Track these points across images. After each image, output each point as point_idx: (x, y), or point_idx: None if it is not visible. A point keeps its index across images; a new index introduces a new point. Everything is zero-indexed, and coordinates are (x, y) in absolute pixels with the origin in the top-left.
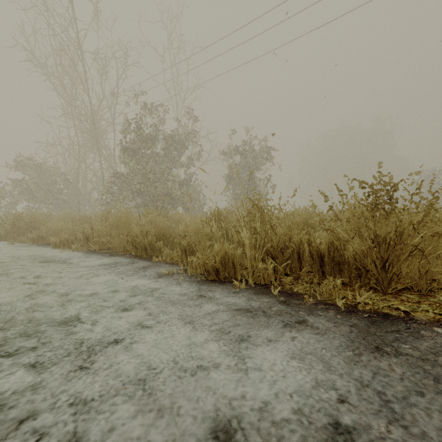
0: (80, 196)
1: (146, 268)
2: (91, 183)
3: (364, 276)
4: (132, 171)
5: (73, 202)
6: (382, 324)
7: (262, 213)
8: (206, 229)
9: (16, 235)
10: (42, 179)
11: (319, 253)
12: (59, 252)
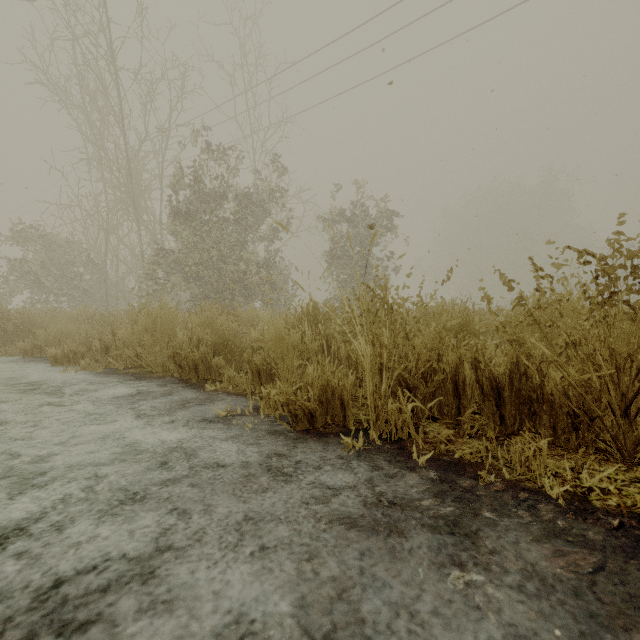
0: (108, 283)
1: (191, 403)
2: (125, 264)
3: (585, 429)
4: (185, 246)
5: (98, 292)
6: None
7: (389, 311)
8: (293, 338)
9: (1, 344)
10: (51, 259)
11: (494, 383)
12: (59, 372)
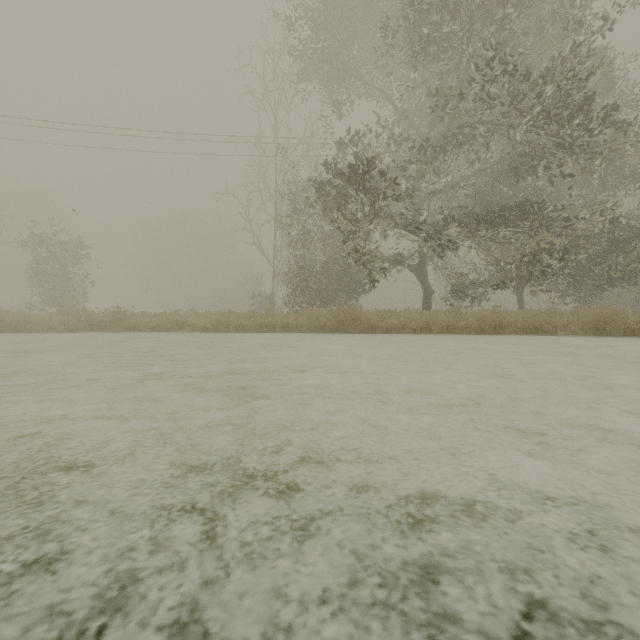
0: None
1: (35, 333)
2: None
3: (116, 328)
4: None
5: None
6: (113, 332)
7: (88, 313)
8: (64, 318)
9: None
10: None
11: (106, 324)
12: None
